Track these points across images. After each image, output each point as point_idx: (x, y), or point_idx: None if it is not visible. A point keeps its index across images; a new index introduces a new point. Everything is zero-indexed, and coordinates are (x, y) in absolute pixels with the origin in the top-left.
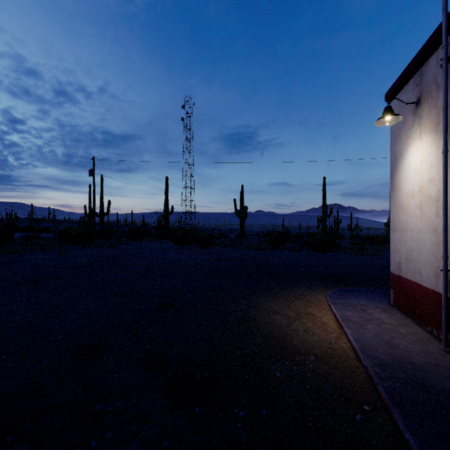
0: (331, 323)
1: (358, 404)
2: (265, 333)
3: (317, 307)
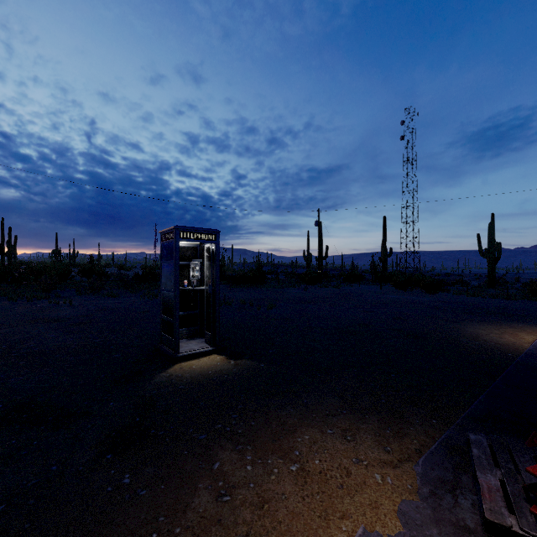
0: (529, 339)
1: (505, 353)
2: (465, 333)
3: (527, 333)
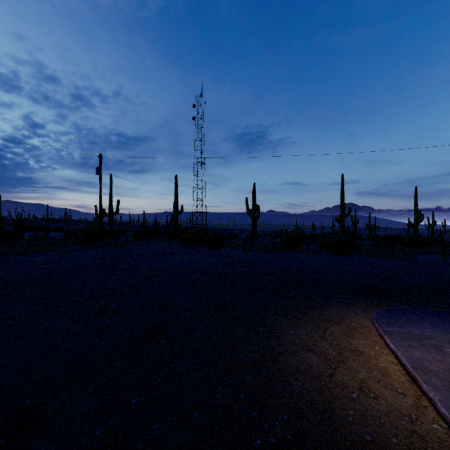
0: (395, 372)
1: None
2: (298, 393)
3: (364, 339)
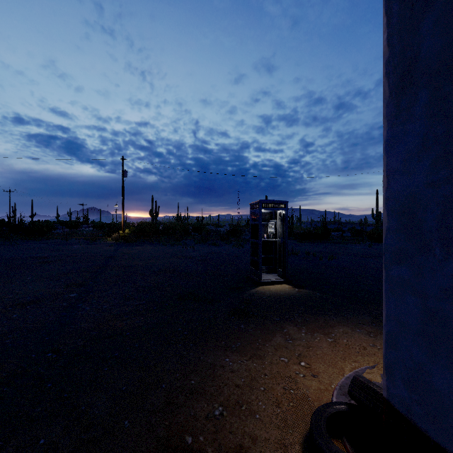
0: None
1: None
2: None
3: None
